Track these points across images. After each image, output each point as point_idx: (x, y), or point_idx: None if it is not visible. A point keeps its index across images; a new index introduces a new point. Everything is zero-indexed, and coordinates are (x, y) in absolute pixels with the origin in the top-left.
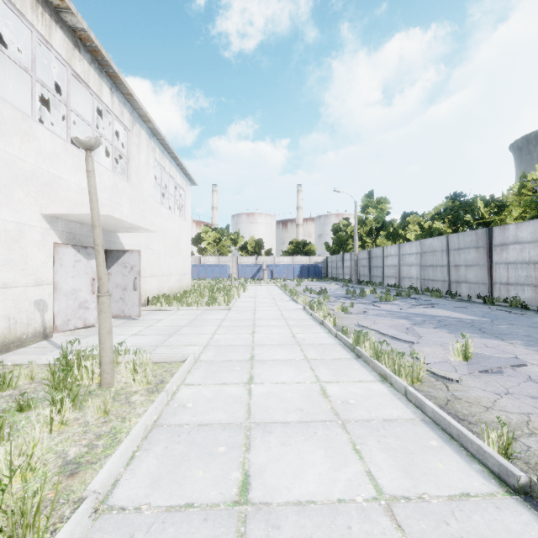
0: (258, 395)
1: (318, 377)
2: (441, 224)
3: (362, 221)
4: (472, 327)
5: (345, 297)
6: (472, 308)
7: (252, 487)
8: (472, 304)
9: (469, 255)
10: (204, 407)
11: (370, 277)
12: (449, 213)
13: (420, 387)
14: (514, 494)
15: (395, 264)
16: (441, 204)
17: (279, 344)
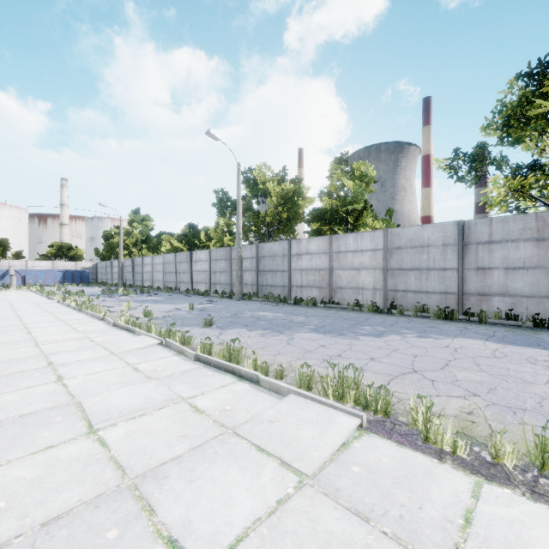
0: (27, 321)
1: (57, 317)
2: (181, 244)
3: (130, 233)
4: (155, 301)
5: (100, 295)
6: (174, 295)
7: (29, 327)
8: (178, 294)
9: (184, 266)
10: (1, 325)
11: (134, 281)
12: (184, 238)
13: (100, 314)
14: (101, 320)
15: (150, 271)
16: (182, 230)
17: (36, 313)
